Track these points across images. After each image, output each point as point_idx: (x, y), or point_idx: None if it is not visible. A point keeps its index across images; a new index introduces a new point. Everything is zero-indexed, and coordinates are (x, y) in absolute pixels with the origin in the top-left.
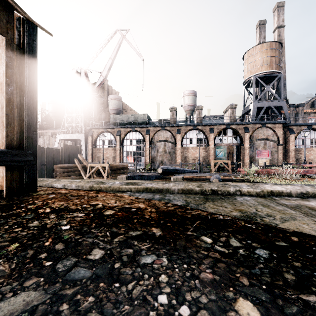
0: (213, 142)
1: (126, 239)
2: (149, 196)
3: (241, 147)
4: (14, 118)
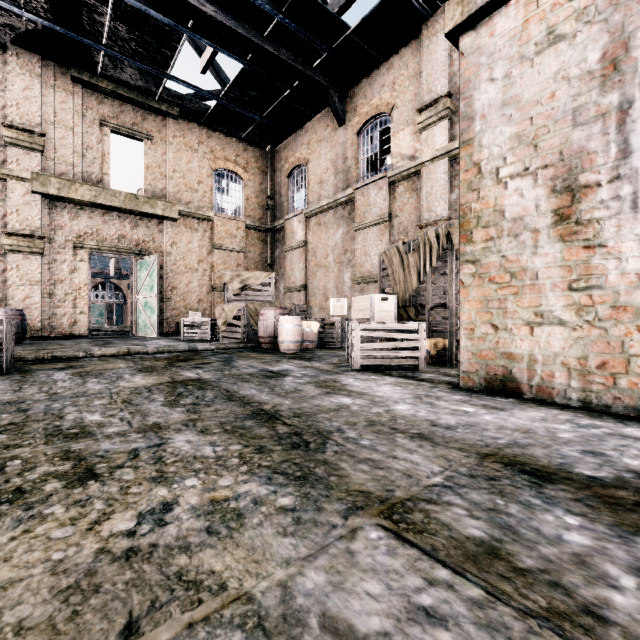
0: None
1: None
2: None
3: (125, 306)
4: None
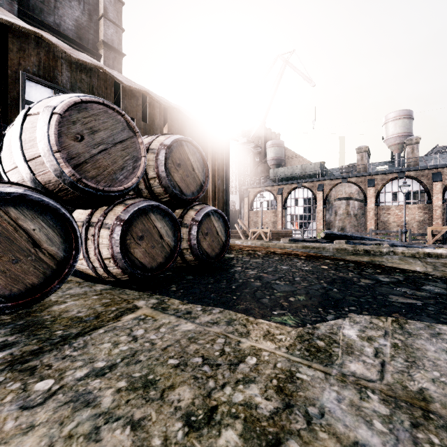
0: (440, 196)
1: (288, 257)
2: (306, 251)
3: None
4: (220, 198)
